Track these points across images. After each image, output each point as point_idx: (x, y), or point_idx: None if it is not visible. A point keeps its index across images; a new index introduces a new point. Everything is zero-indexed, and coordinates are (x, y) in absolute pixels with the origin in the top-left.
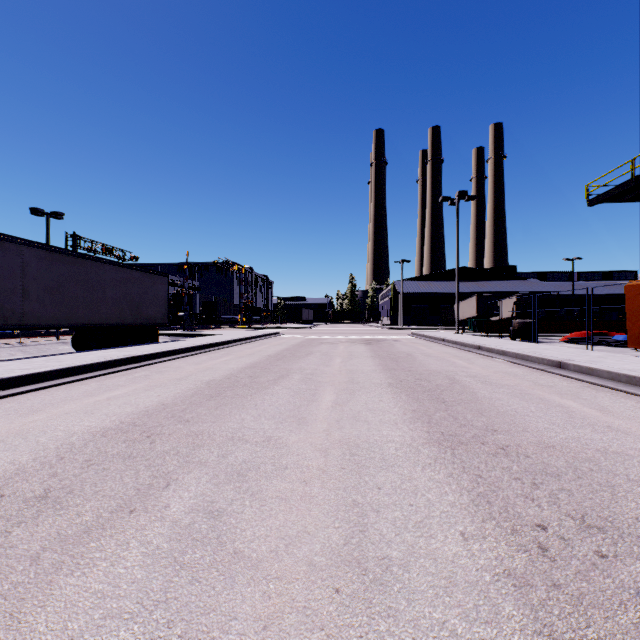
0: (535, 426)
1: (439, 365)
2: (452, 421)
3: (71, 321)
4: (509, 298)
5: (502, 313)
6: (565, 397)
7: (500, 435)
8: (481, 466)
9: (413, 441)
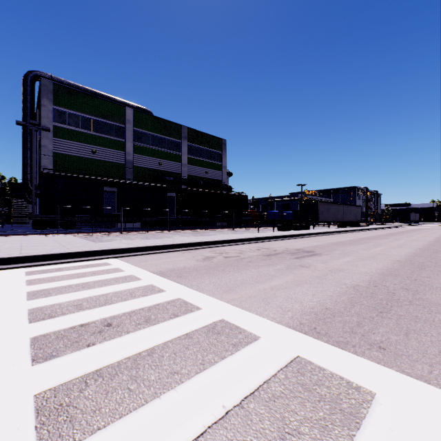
0: None
1: None
2: None
3: (347, 220)
4: None
5: None
6: None
7: None
8: None
9: None
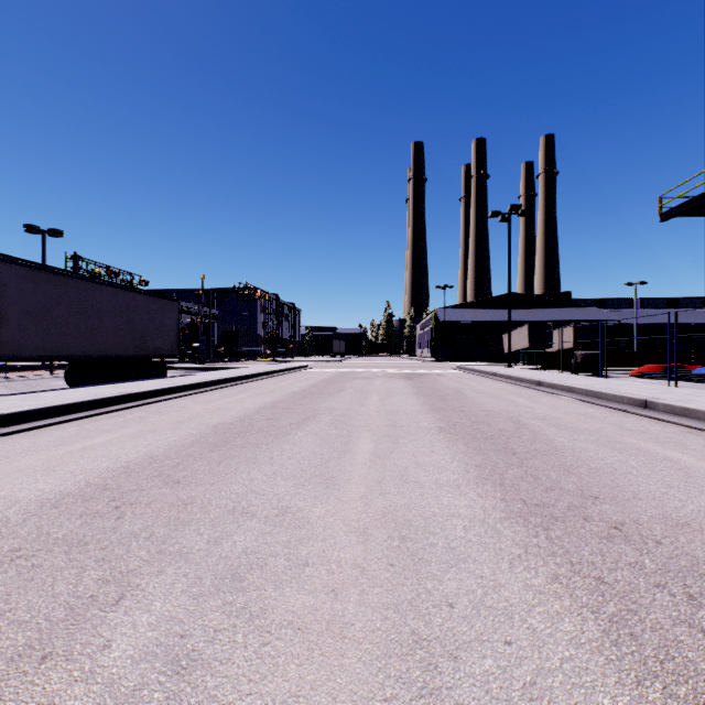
0: (648, 490)
1: (496, 404)
2: (533, 482)
3: (60, 352)
4: (571, 326)
5: (557, 344)
6: (668, 447)
7: (605, 505)
8: (597, 560)
9: (487, 515)
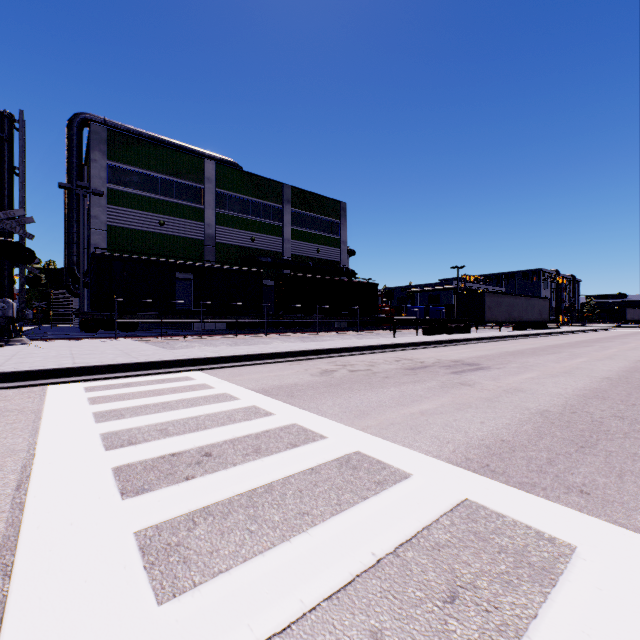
0: None
1: None
2: None
3: (528, 320)
4: None
5: None
6: None
7: None
8: None
9: None
